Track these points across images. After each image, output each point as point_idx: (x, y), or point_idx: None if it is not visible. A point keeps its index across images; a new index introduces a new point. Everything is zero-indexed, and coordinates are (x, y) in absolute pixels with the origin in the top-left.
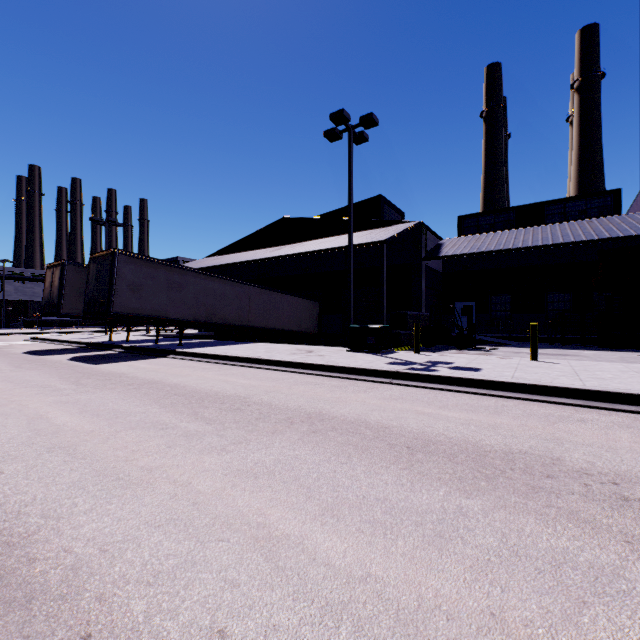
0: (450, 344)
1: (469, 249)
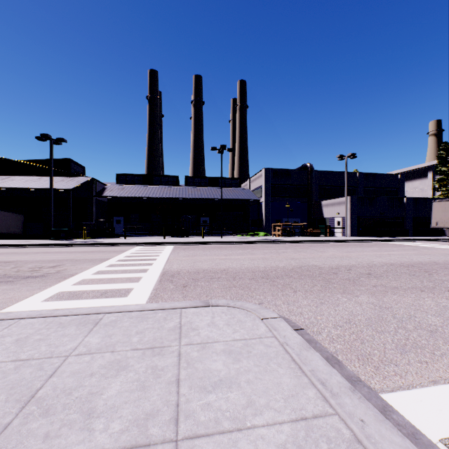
0: (104, 236)
1: (117, 194)
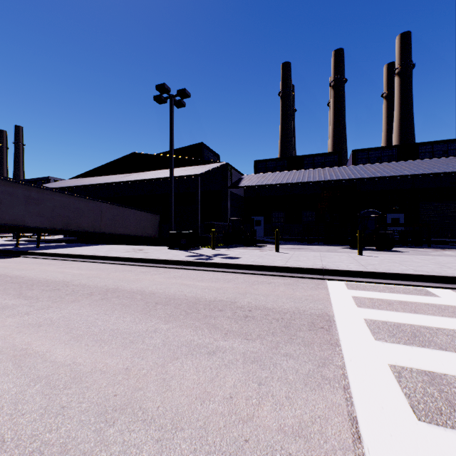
0: (240, 243)
1: (257, 182)
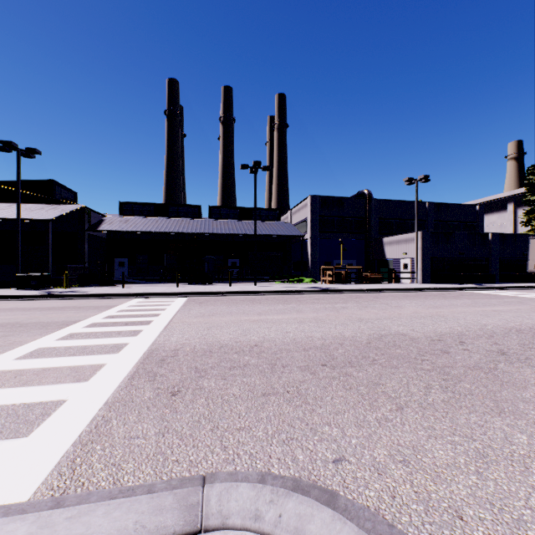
0: (97, 283)
1: (118, 228)
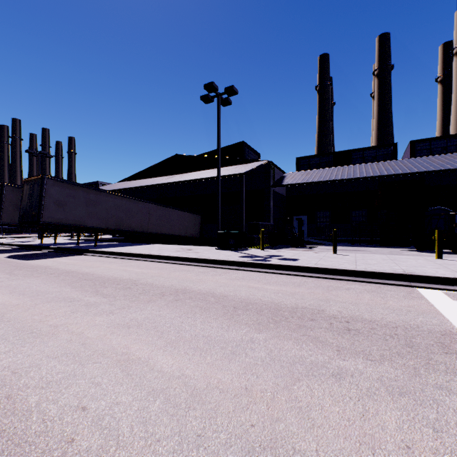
0: (287, 244)
1: (301, 180)
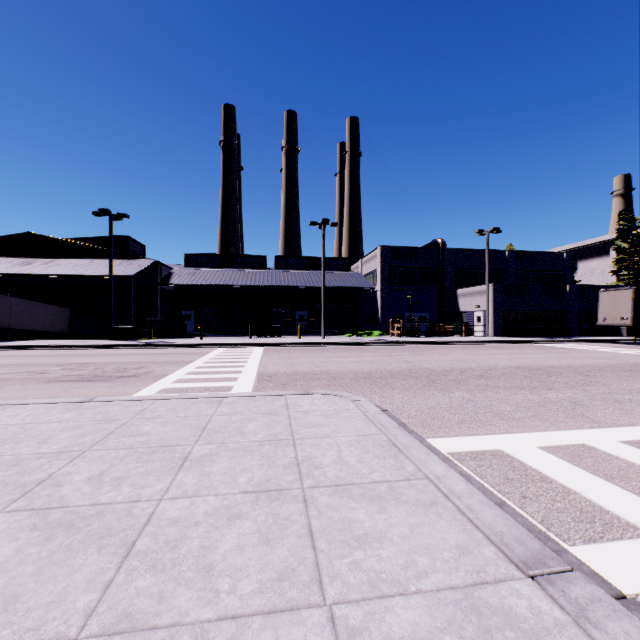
0: (172, 336)
1: (187, 281)
